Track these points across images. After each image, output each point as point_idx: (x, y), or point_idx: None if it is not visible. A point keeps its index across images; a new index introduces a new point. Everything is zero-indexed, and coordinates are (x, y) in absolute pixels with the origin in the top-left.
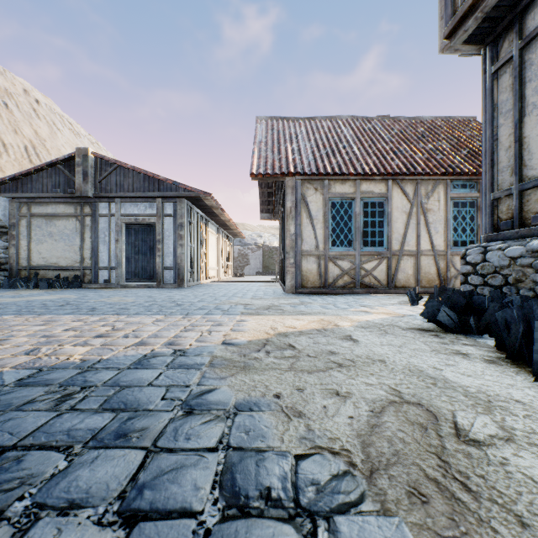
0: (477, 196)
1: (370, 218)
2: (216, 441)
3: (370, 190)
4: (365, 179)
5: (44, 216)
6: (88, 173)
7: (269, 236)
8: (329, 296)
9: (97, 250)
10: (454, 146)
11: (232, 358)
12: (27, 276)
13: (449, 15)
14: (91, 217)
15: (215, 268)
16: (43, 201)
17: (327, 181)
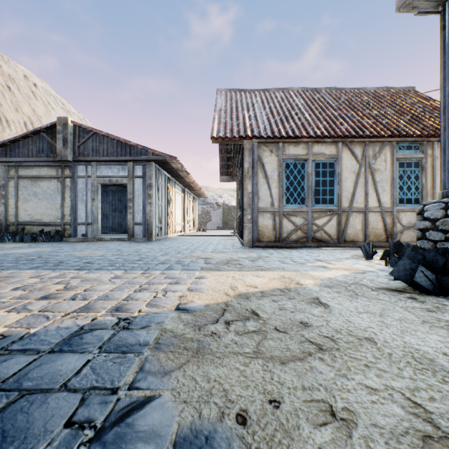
0: (422, 157)
1: (321, 178)
2: None
3: (321, 152)
4: (316, 141)
5: (30, 178)
6: (68, 139)
7: (228, 197)
8: (283, 249)
9: (75, 208)
10: (397, 112)
11: (184, 333)
12: (15, 230)
13: None
14: (70, 178)
15: (181, 224)
16: (28, 164)
17: (281, 144)
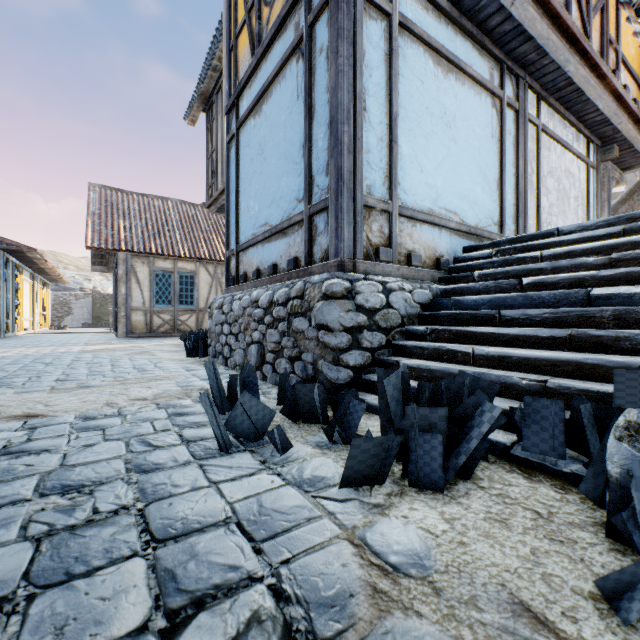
0: None
1: (185, 286)
2: (92, 355)
3: (185, 267)
4: (181, 260)
5: None
6: None
7: (102, 280)
8: (152, 338)
9: None
10: None
11: (89, 351)
12: None
13: (207, 199)
14: None
15: (30, 319)
16: None
17: (152, 258)
